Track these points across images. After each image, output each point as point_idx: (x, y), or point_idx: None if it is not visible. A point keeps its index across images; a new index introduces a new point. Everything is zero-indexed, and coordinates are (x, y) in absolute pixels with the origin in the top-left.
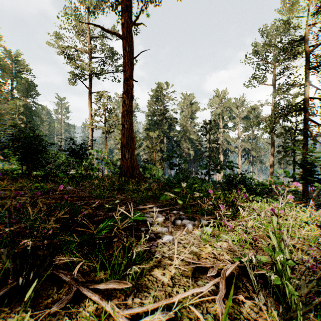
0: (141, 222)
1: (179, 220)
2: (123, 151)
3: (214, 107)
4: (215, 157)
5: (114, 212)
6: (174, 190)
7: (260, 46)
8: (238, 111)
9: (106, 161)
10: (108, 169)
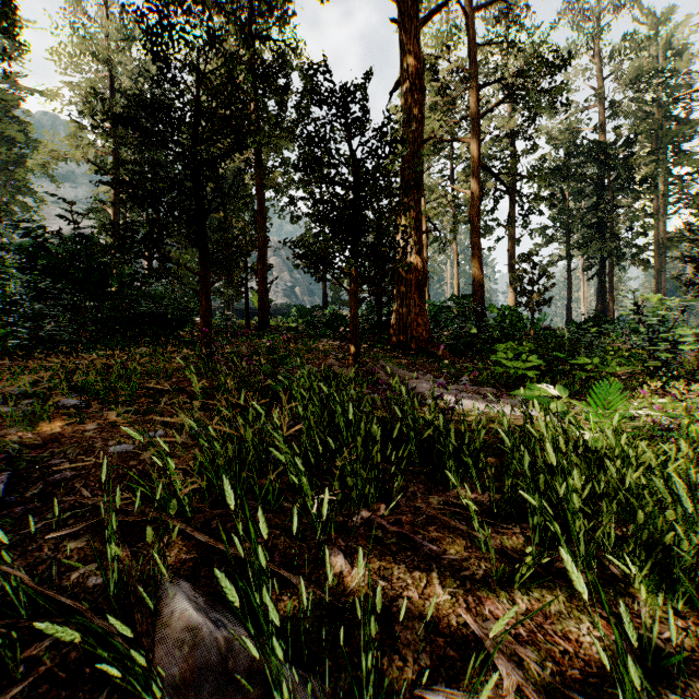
0: None
1: None
2: None
3: None
4: None
5: None
6: None
7: None
8: None
9: None
10: None
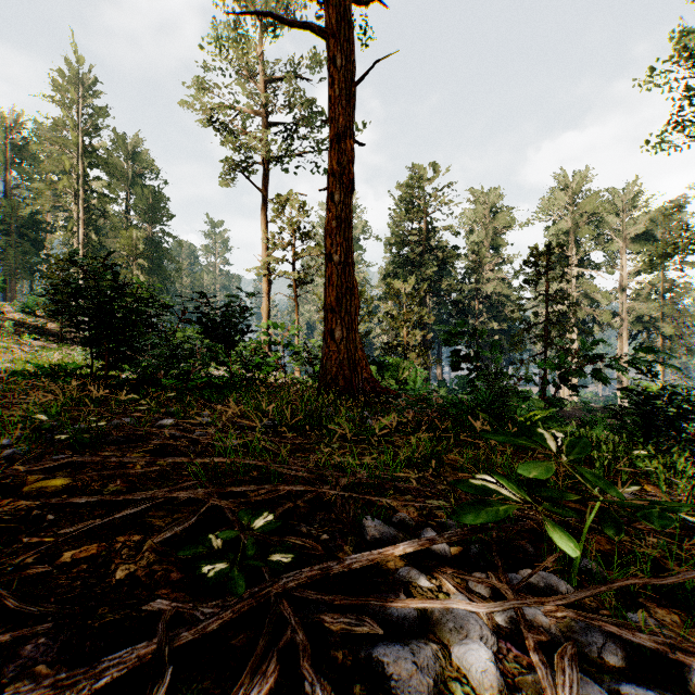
0: (368, 691)
1: (599, 689)
2: (329, 321)
3: (553, 215)
4: (562, 338)
5: (231, 601)
6: (523, 471)
7: (694, 37)
8: (620, 221)
9: (292, 347)
10: (299, 366)
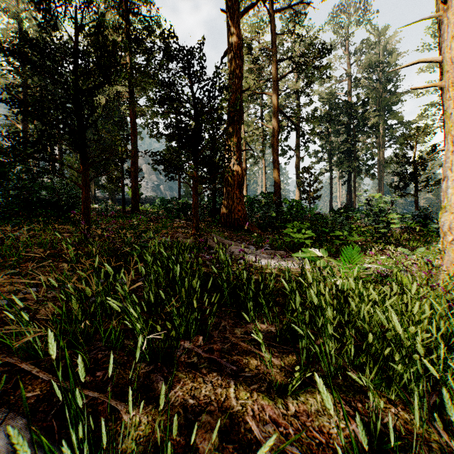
0: None
1: None
2: None
3: None
4: None
5: None
6: None
7: None
8: None
9: None
10: None
